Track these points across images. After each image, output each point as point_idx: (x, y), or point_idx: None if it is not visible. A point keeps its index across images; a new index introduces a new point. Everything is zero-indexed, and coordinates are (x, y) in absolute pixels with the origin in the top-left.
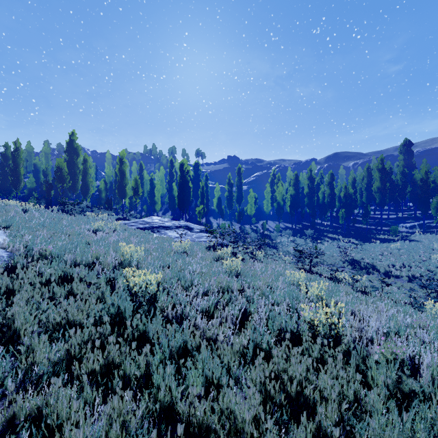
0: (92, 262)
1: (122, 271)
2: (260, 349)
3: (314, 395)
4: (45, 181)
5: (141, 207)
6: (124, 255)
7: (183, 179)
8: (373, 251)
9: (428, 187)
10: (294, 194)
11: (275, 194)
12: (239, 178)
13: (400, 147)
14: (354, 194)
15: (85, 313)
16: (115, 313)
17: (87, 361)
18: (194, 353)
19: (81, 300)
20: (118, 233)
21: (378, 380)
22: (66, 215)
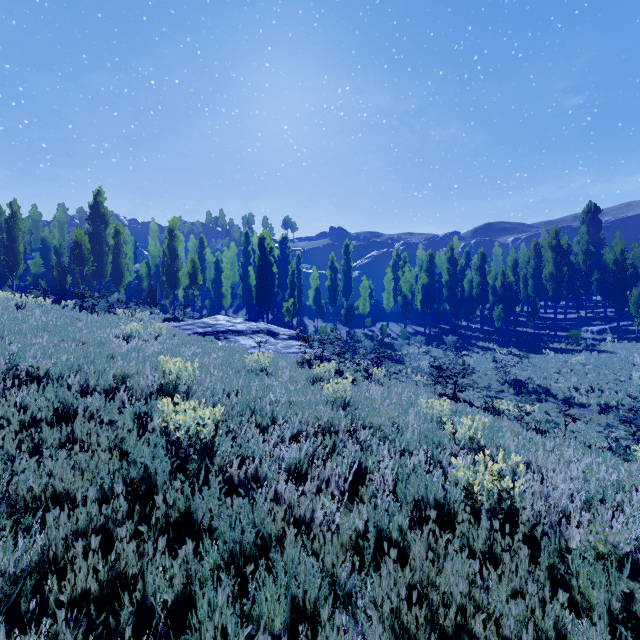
0: (115, 387)
1: (162, 401)
2: (386, 538)
3: (487, 631)
4: (57, 263)
5: (201, 303)
6: (166, 376)
7: (264, 261)
8: (545, 367)
9: (625, 273)
10: (428, 282)
11: (400, 284)
12: (346, 260)
13: (582, 215)
14: (516, 283)
15: (87, 478)
16: (139, 477)
17: (72, 576)
18: (271, 557)
19: (88, 451)
20: (163, 340)
21: (591, 594)
22: (83, 313)
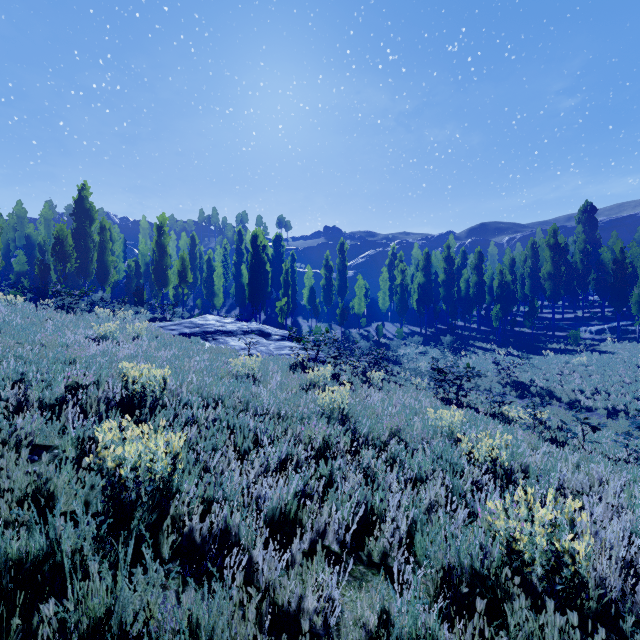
0: (63, 401)
1: (124, 416)
2: None
3: None
4: (38, 260)
5: (193, 302)
6: (129, 386)
7: (257, 259)
8: (547, 369)
9: (625, 272)
10: (424, 282)
11: (395, 283)
12: (341, 259)
13: (578, 214)
14: (513, 282)
15: None
16: (43, 552)
17: None
18: None
19: None
20: (141, 342)
21: None
22: (55, 312)
